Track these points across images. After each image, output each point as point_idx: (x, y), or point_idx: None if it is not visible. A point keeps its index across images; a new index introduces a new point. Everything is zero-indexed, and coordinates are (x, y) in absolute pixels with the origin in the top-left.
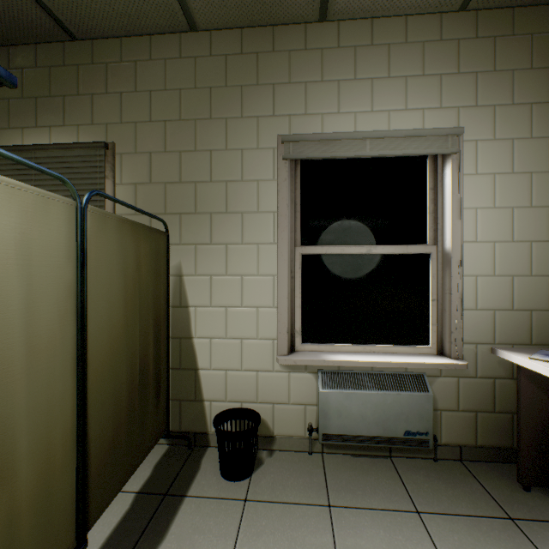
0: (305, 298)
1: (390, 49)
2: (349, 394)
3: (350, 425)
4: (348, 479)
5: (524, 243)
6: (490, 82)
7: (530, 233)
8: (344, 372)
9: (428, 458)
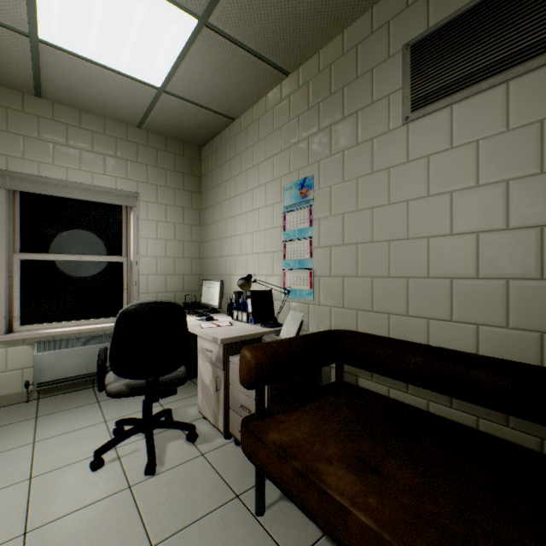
0: (25, 291)
1: (94, 134)
2: (61, 352)
3: (61, 372)
4: (57, 404)
5: (172, 258)
6: (155, 172)
7: (175, 253)
8: (58, 340)
9: None
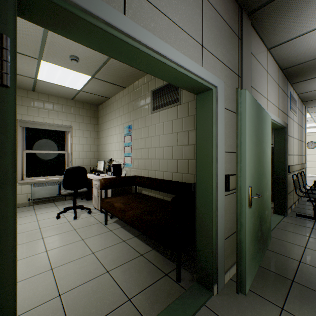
0: (28, 165)
1: (54, 104)
2: (42, 188)
3: (42, 195)
4: (41, 206)
5: (86, 152)
6: (79, 117)
7: (87, 150)
8: (40, 183)
9: (64, 200)
